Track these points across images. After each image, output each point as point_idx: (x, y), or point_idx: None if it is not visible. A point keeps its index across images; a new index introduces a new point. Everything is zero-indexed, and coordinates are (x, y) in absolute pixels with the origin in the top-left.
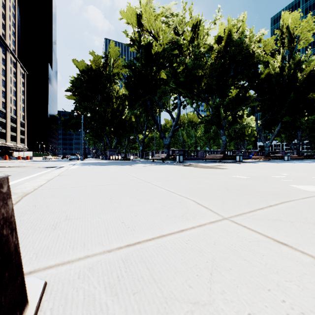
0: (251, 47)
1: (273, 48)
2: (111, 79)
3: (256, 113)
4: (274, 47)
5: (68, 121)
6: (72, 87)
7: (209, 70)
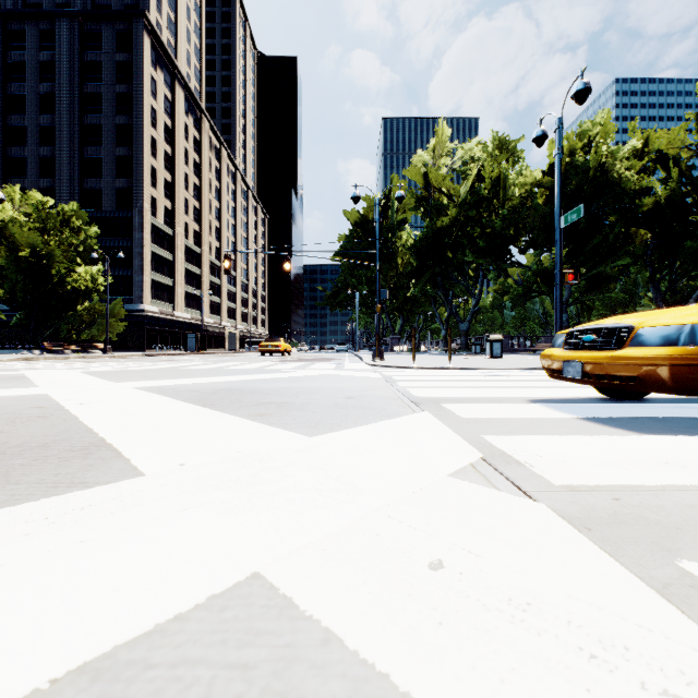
0: (616, 166)
1: (685, 145)
2: (394, 231)
3: (649, 267)
4: (686, 144)
5: (334, 297)
6: (340, 249)
7: (535, 218)
